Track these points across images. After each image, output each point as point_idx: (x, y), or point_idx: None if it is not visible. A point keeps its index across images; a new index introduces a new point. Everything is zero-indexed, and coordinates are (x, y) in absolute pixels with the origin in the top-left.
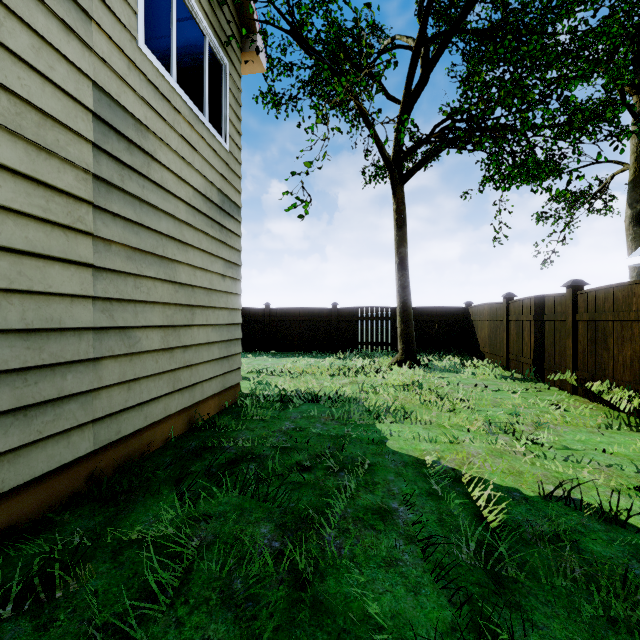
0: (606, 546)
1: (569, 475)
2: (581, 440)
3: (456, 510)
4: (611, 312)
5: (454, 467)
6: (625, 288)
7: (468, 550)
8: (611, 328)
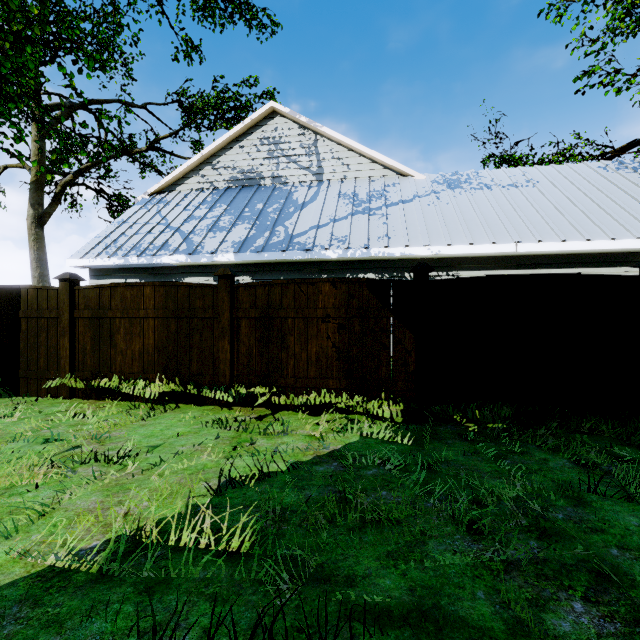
0: (287, 494)
1: (195, 466)
2: (150, 435)
3: (202, 572)
4: (120, 309)
5: (108, 537)
6: (134, 288)
7: (276, 588)
8: (119, 325)
